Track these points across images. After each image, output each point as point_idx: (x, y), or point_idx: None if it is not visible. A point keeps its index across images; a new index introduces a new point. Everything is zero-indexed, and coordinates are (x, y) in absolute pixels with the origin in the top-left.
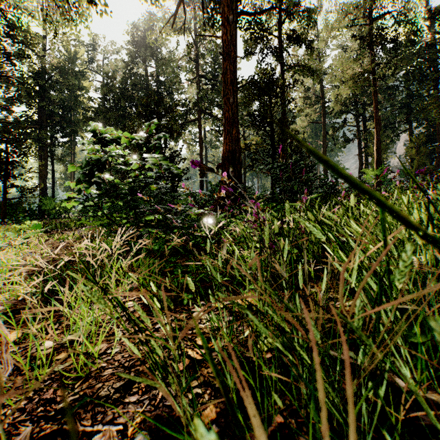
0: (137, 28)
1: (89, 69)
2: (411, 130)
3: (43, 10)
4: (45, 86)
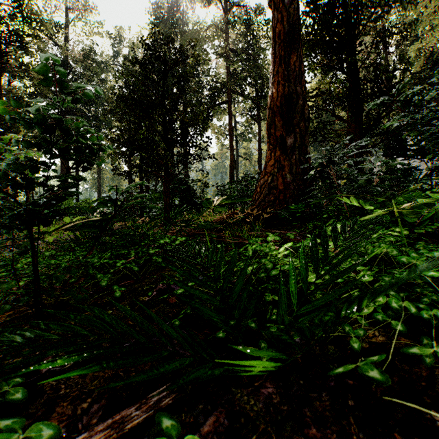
0: (160, 7)
1: (115, 63)
2: None
3: (66, 1)
4: (67, 80)
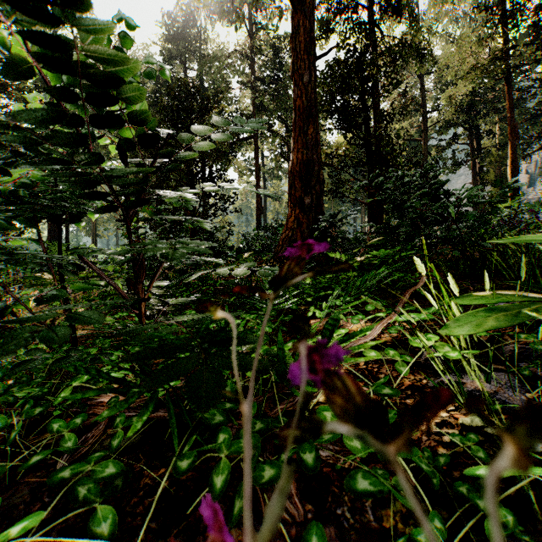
0: (174, 19)
1: None
2: None
3: None
4: None
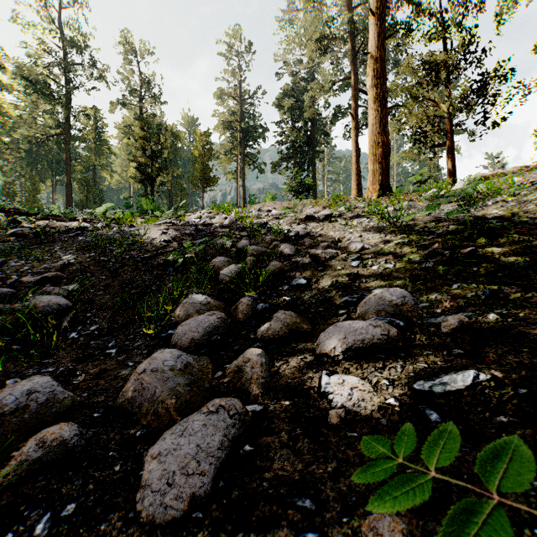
0: None
1: None
2: None
3: None
4: None
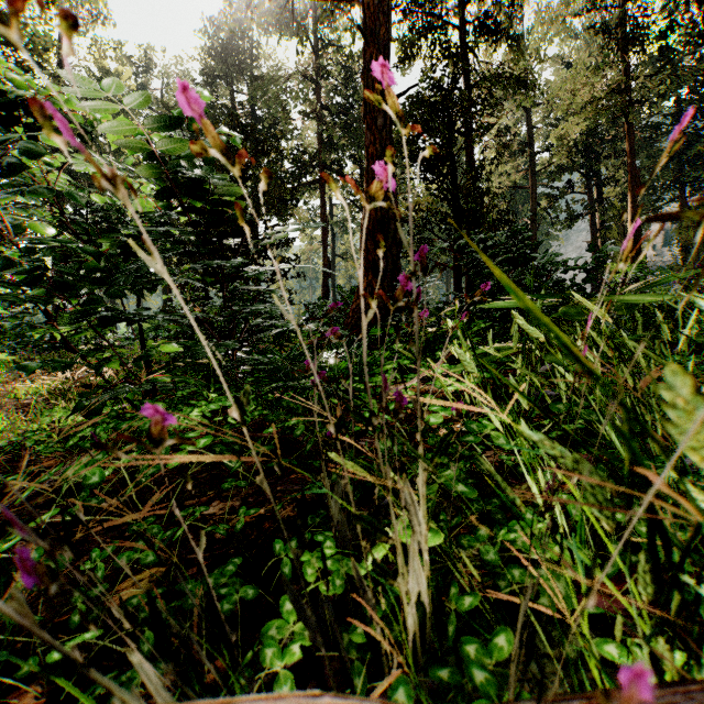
0: (218, 29)
1: None
2: (682, 200)
3: (60, 0)
4: None
